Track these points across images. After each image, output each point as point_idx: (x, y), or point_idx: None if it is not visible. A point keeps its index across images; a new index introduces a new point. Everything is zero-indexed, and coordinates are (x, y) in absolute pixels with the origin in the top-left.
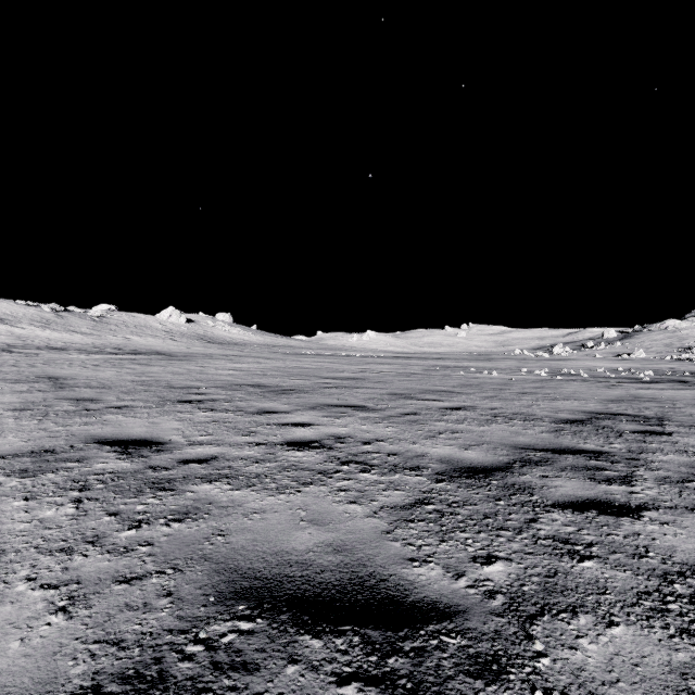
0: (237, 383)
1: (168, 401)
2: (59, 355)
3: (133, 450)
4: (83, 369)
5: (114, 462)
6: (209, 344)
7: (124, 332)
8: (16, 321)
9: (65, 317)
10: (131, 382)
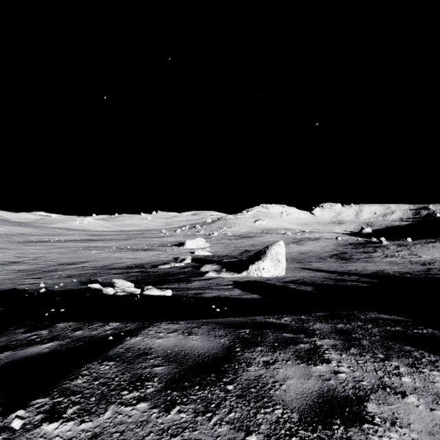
0: None
1: None
2: None
3: None
4: None
5: None
6: None
7: None
8: None
9: None
10: None
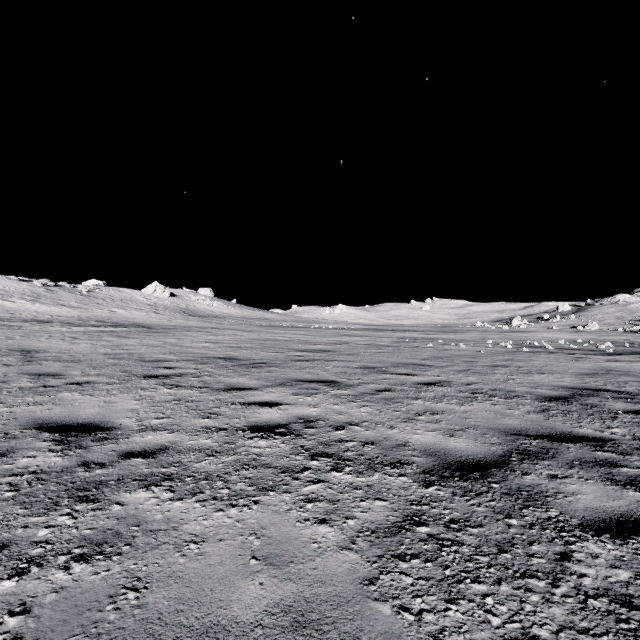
0: (209, 356)
1: (134, 376)
2: (41, 328)
3: (73, 438)
4: (59, 342)
5: (44, 455)
6: (190, 317)
7: (110, 306)
8: (8, 296)
9: (55, 292)
10: (103, 355)
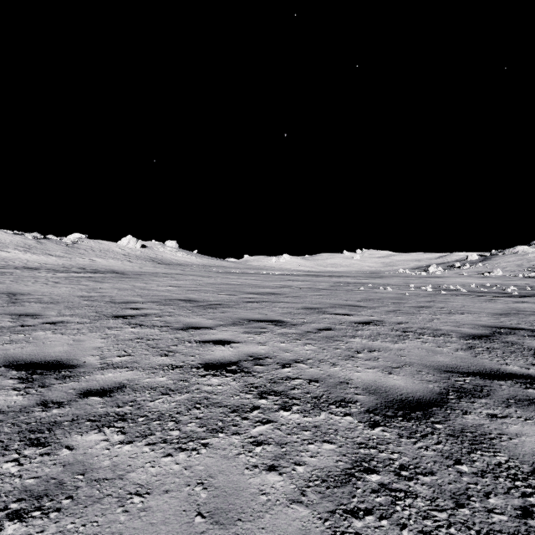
0: (171, 298)
1: (104, 316)
2: (29, 274)
3: (38, 376)
4: (43, 286)
5: (6, 394)
6: (157, 265)
7: (90, 255)
8: (4, 247)
9: (44, 243)
10: (79, 298)
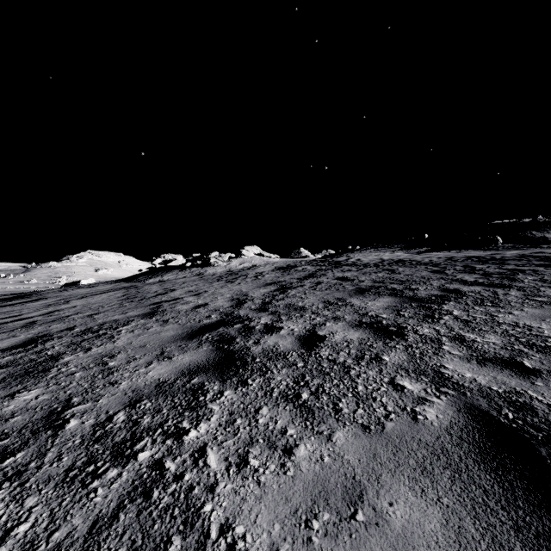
0: None
1: None
2: None
3: None
4: None
5: None
6: None
7: None
8: None
9: None
10: None
